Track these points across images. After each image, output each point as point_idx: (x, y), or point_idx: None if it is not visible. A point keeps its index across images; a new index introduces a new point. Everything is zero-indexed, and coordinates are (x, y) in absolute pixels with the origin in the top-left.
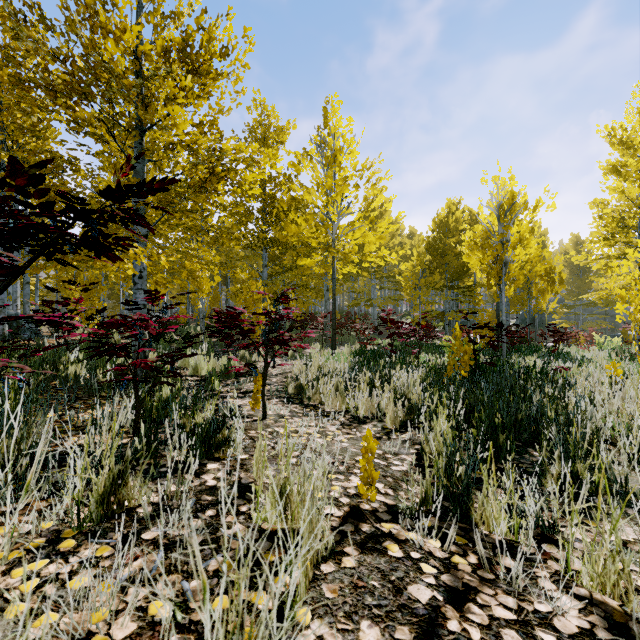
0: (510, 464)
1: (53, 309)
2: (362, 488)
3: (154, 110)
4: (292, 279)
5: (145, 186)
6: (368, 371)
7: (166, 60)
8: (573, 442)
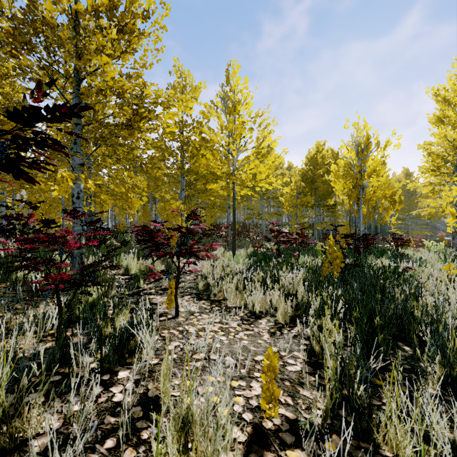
0: (406, 379)
1: (9, 223)
2: (264, 403)
3: (86, 59)
4: (203, 199)
5: (53, 110)
6: (261, 272)
7: (96, 18)
8: (446, 344)
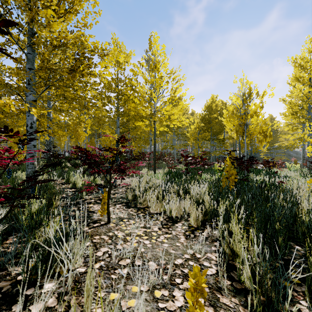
0: None
1: None
2: None
3: (35, 13)
4: (132, 134)
5: None
6: (175, 185)
7: None
8: None
